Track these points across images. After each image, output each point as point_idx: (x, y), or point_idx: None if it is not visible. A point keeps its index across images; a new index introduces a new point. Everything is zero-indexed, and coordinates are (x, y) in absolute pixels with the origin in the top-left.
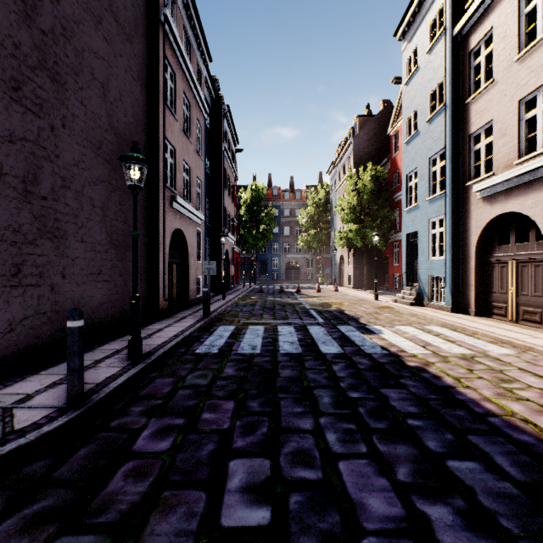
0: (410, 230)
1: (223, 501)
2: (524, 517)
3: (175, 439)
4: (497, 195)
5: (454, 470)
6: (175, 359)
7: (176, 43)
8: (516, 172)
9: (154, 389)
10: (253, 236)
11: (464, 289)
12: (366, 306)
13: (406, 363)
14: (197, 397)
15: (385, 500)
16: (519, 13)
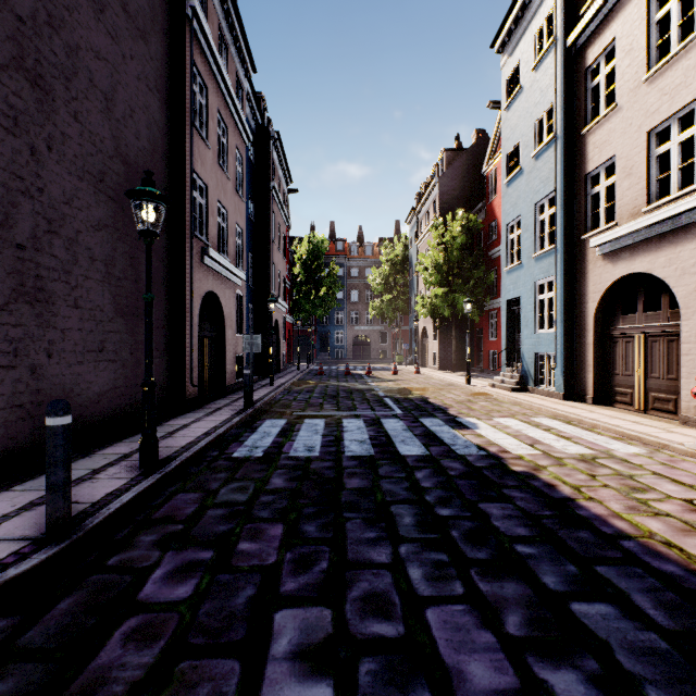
0: (511, 295)
1: (265, 675)
2: (680, 683)
3: (199, 581)
4: (621, 251)
5: (581, 617)
6: (204, 466)
7: (209, 46)
8: (645, 222)
9: (174, 508)
10: (310, 302)
11: (579, 371)
12: (457, 393)
13: (511, 468)
14: (232, 519)
15: (491, 664)
16: (649, 21)
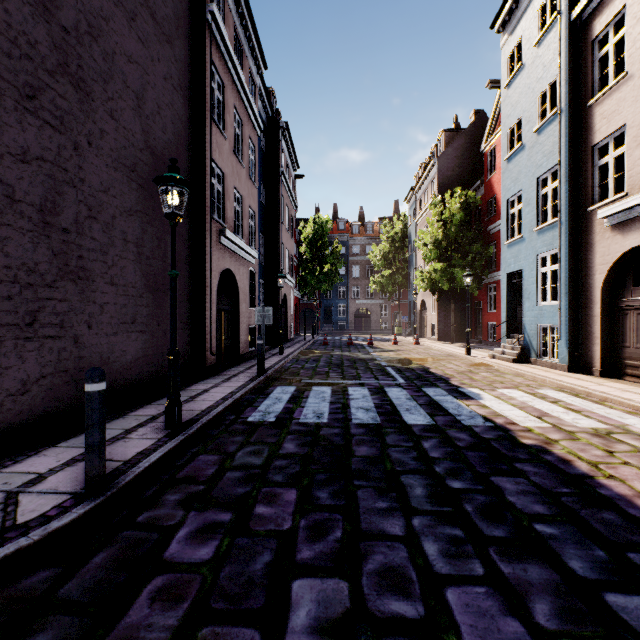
0: (512, 268)
1: None
2: None
3: (219, 543)
4: (632, 222)
5: (619, 611)
6: (222, 429)
7: (225, 46)
8: None
9: (196, 469)
10: (315, 278)
11: (585, 343)
12: (457, 363)
13: (520, 440)
14: (249, 482)
15: None
16: None
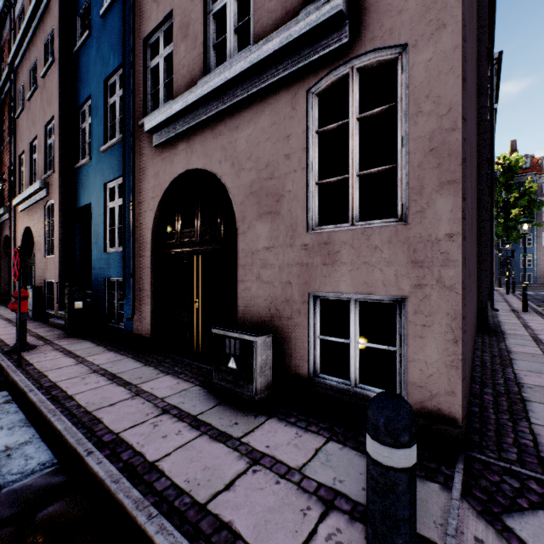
0: None
1: None
2: None
3: None
4: None
5: None
6: None
7: None
8: None
9: None
10: (501, 225)
11: None
12: None
13: None
14: None
15: None
16: None
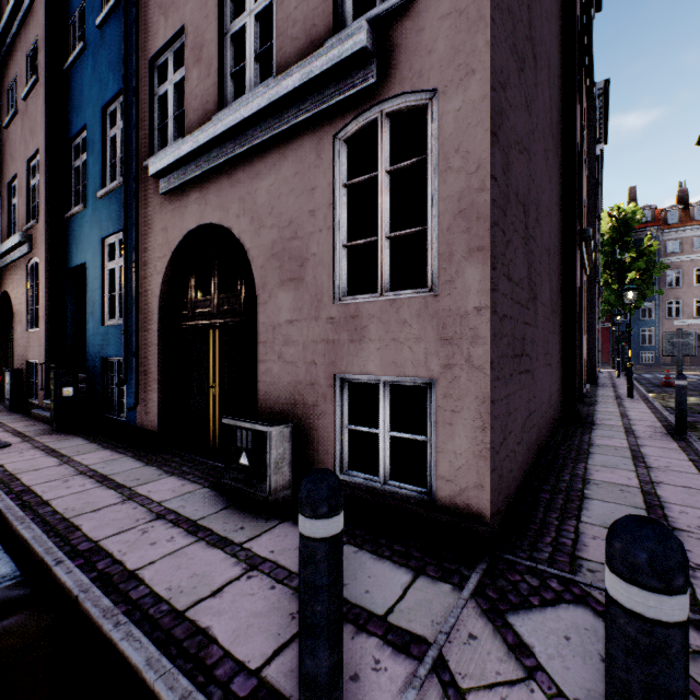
0: None
1: None
2: None
3: None
4: None
5: None
6: None
7: None
8: None
9: None
10: (614, 292)
11: None
12: None
13: None
14: None
15: None
16: None
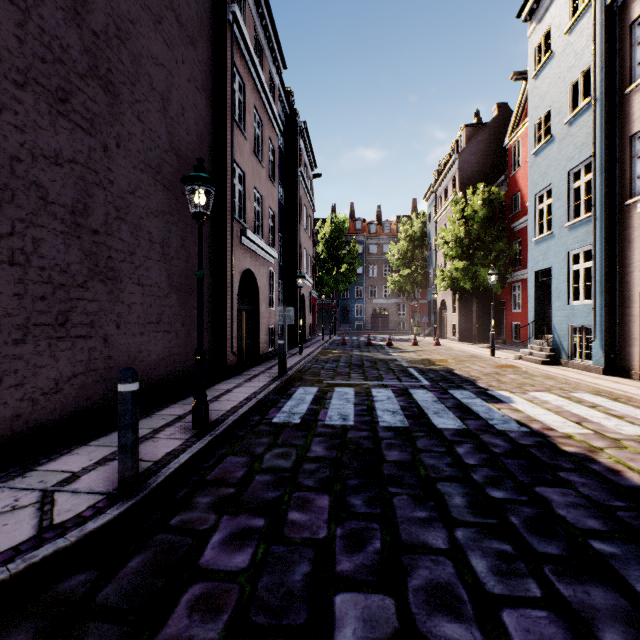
0: (540, 266)
1: None
2: None
3: (254, 550)
4: None
5: None
6: (248, 430)
7: (246, 47)
8: None
9: (224, 471)
10: (333, 277)
11: (622, 344)
12: (481, 364)
13: (561, 447)
14: (279, 486)
15: None
16: None
